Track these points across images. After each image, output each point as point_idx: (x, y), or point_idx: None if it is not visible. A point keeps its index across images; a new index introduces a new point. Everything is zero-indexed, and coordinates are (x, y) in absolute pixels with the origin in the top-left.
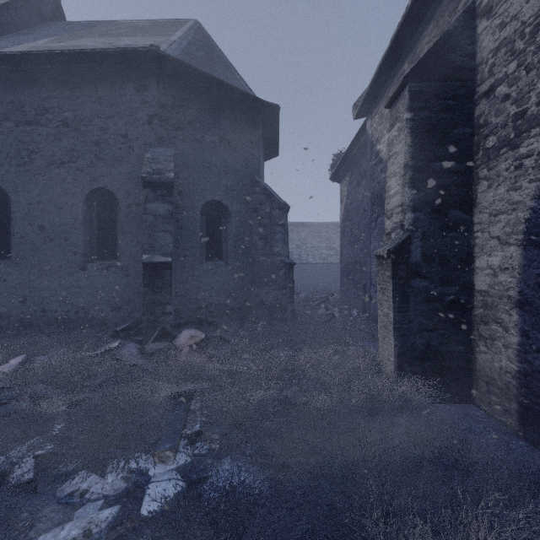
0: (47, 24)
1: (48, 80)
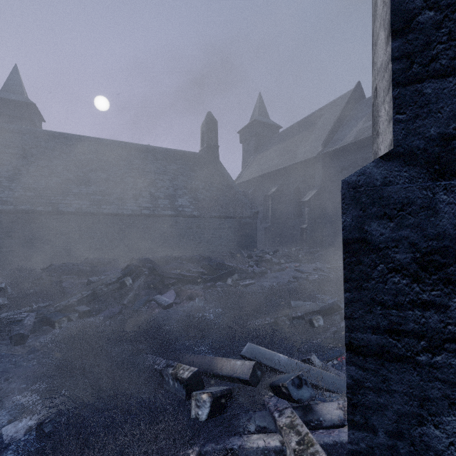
0: (357, 105)
1: (367, 145)
